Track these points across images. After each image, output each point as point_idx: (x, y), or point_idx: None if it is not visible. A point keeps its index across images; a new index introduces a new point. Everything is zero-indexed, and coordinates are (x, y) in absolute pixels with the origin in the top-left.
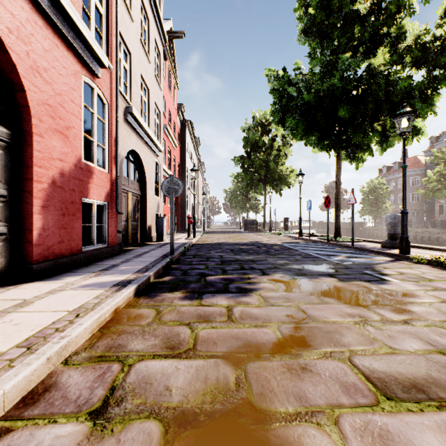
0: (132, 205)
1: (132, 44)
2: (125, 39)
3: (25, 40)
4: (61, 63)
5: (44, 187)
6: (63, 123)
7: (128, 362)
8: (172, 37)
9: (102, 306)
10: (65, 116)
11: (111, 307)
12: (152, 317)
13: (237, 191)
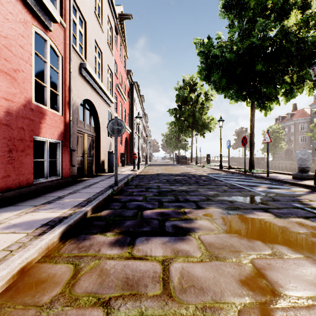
0: (87, 144)
1: (86, 14)
2: (80, 8)
3: None
4: (7, 8)
5: None
6: (9, 65)
7: None
8: (122, 19)
9: None
10: (12, 59)
11: (12, 269)
12: (64, 283)
13: (171, 134)
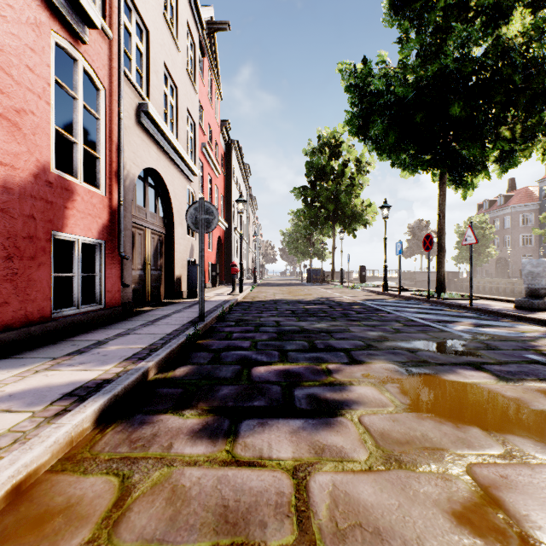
0: (151, 247)
1: (149, 17)
2: (139, 5)
3: None
4: None
5: None
6: (7, 101)
7: None
8: (213, 30)
9: None
10: (12, 90)
11: None
12: (99, 519)
13: (297, 232)
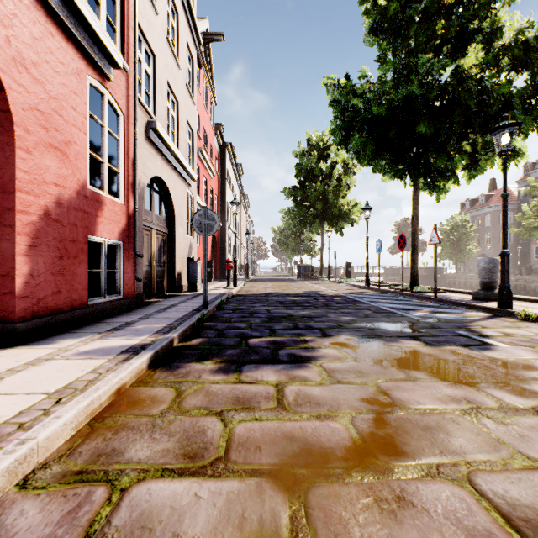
0: (156, 246)
1: (156, 44)
2: (147, 36)
3: (4, 21)
4: (58, 57)
5: (32, 220)
6: (60, 137)
7: (121, 483)
8: (208, 41)
9: (98, 385)
10: (63, 128)
11: (111, 387)
12: (170, 401)
13: (288, 230)
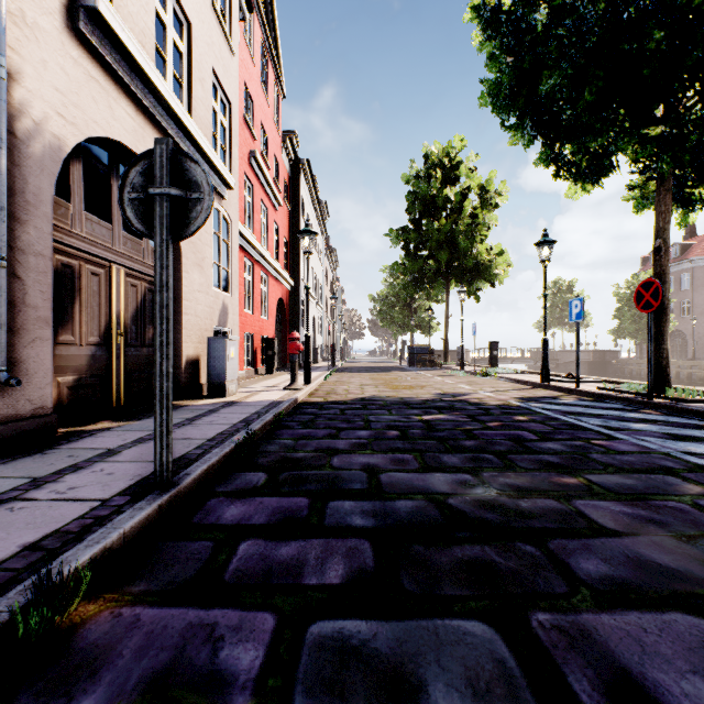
0: (129, 302)
1: None
2: None
3: None
4: None
5: None
6: None
7: None
8: None
9: None
10: None
11: None
12: None
13: (393, 296)
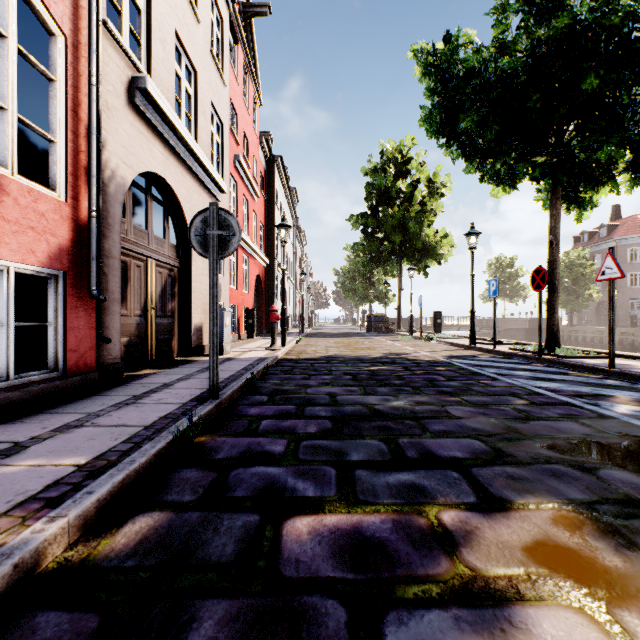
0: (157, 285)
1: None
2: None
3: None
4: None
5: None
6: None
7: None
8: (250, 15)
9: None
10: None
11: None
12: None
13: (354, 271)
